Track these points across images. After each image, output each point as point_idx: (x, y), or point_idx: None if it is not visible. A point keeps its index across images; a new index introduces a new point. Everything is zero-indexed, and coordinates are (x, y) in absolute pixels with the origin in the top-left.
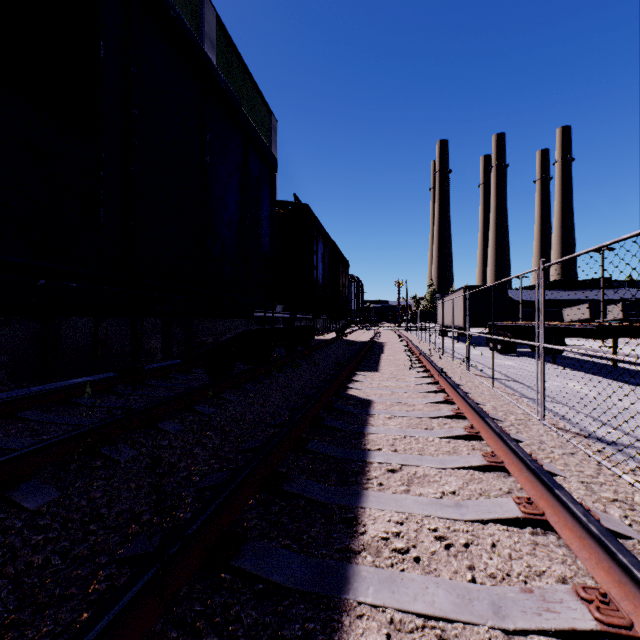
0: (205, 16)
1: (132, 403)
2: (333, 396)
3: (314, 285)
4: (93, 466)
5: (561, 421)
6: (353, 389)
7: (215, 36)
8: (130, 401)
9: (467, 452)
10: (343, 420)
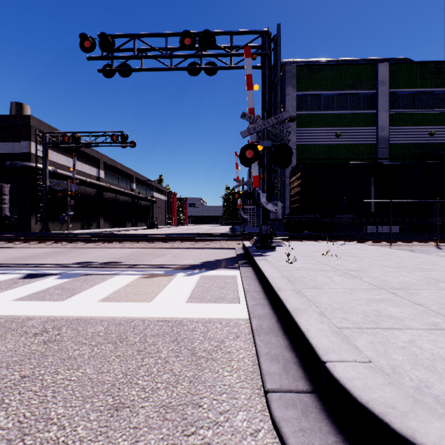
0: None
1: None
2: None
3: None
4: None
5: None
6: None
7: None
8: None
9: None
10: None
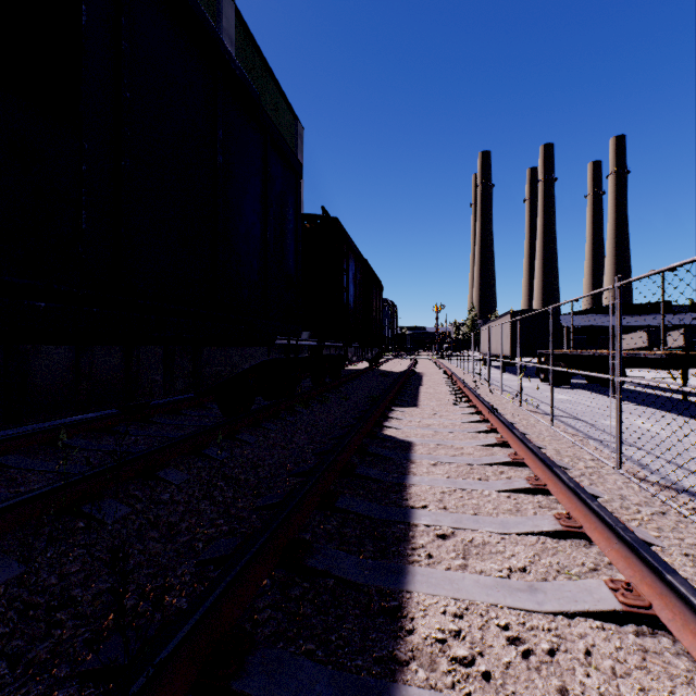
0: (223, 9)
1: (133, 445)
2: (367, 437)
3: (344, 309)
4: (72, 529)
5: (639, 469)
6: (390, 428)
7: (234, 32)
8: (131, 443)
9: (533, 511)
10: (379, 467)
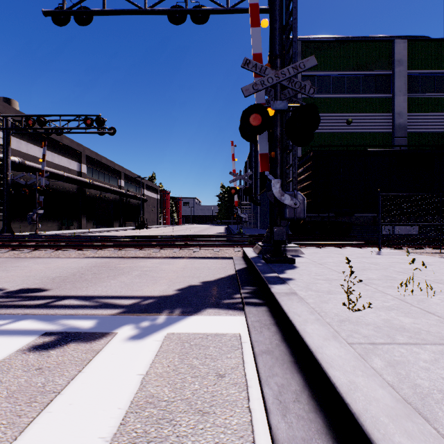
0: None
1: None
2: None
3: None
4: None
5: None
6: None
7: None
8: None
9: None
10: None
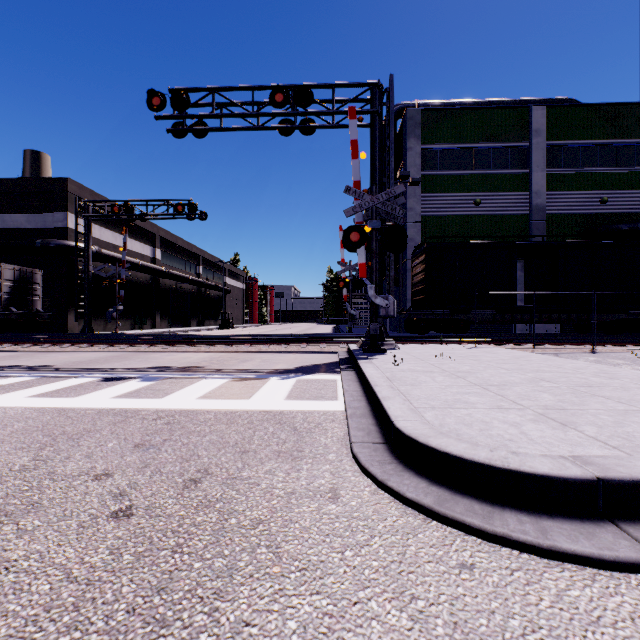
0: None
1: None
2: None
3: None
4: None
5: None
6: None
7: None
8: None
9: None
10: None
